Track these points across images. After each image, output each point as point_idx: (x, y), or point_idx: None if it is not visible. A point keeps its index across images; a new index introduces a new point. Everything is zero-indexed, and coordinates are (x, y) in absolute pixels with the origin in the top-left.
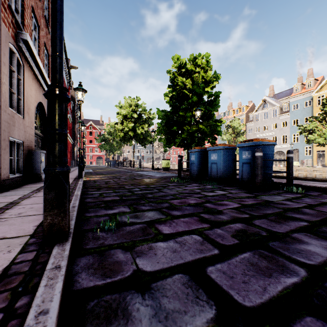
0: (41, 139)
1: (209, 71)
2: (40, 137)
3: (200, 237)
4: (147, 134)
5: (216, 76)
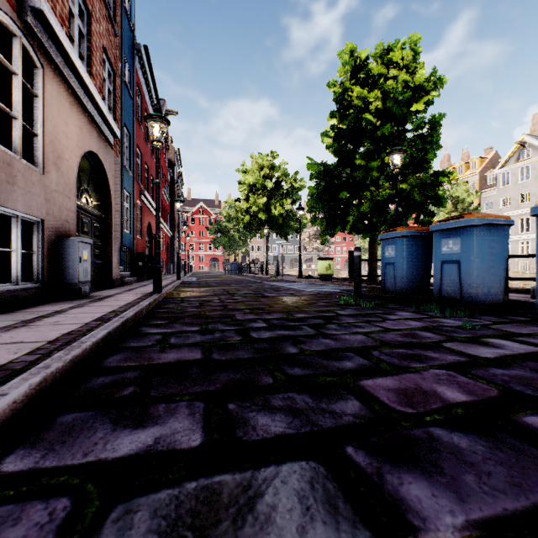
0: (100, 223)
1: (420, 69)
2: (97, 219)
3: None
4: (291, 215)
5: (436, 79)
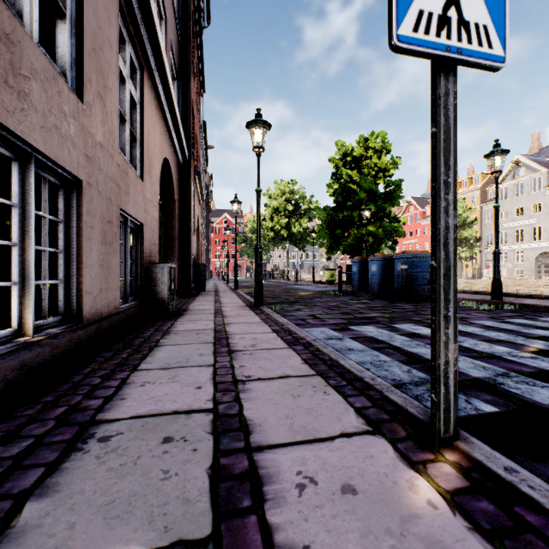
0: None
1: (384, 157)
2: None
3: (321, 312)
4: (307, 232)
5: (394, 162)
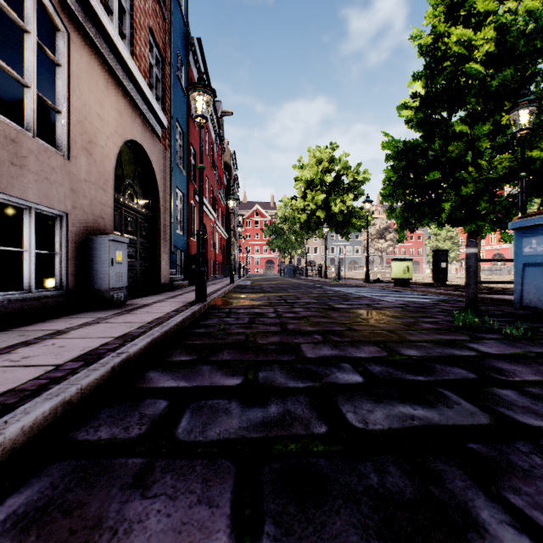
0: (147, 222)
1: None
2: (144, 217)
3: None
4: (353, 212)
5: None
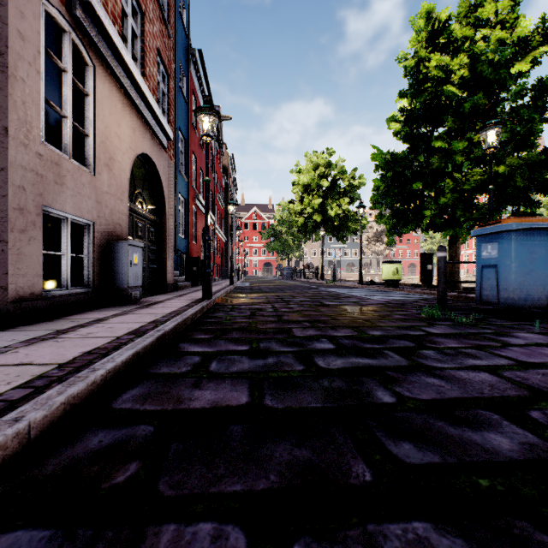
0: (154, 227)
1: (523, 21)
2: (151, 223)
3: None
4: (348, 216)
5: (546, 30)
